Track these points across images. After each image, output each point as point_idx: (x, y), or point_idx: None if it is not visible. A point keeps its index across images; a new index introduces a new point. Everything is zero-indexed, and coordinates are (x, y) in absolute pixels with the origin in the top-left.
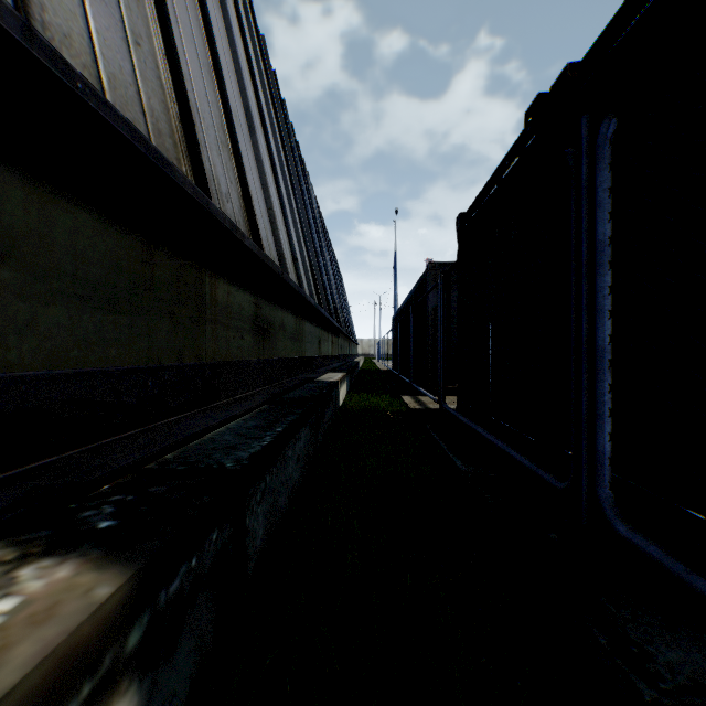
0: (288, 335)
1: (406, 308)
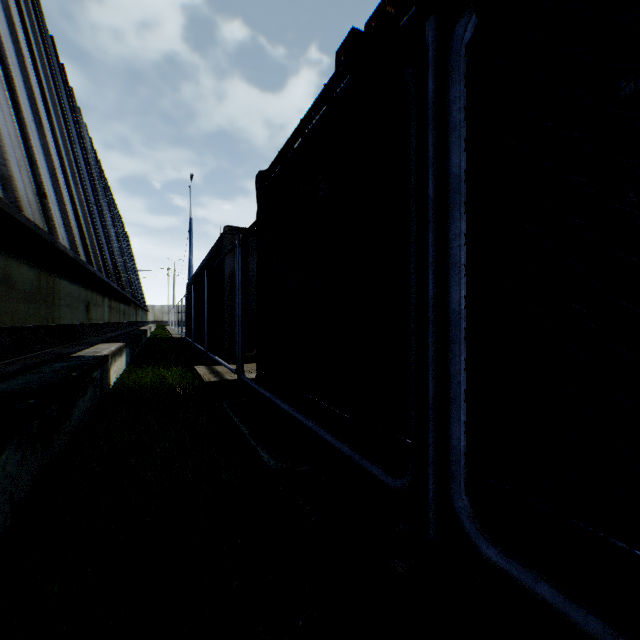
0: (22, 295)
1: (201, 273)
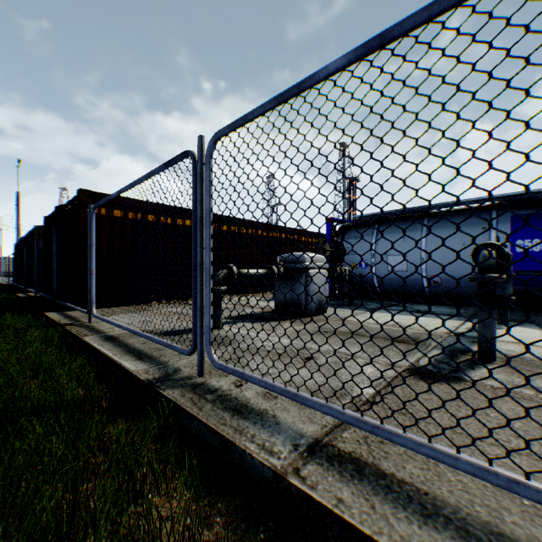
0: None
1: (25, 242)
